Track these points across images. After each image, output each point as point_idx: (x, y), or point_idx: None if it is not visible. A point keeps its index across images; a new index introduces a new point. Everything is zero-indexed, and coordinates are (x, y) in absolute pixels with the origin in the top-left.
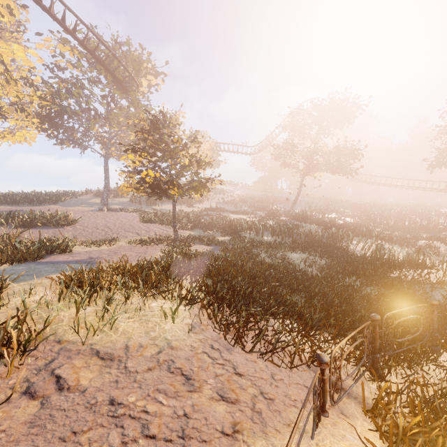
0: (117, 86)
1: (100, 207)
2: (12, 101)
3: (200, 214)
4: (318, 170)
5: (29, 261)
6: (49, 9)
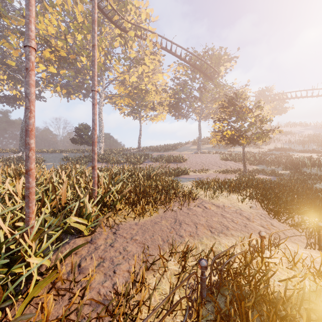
0: (206, 79)
1: (196, 151)
2: (158, 102)
3: (265, 154)
4: None
5: (176, 177)
6: (174, 53)
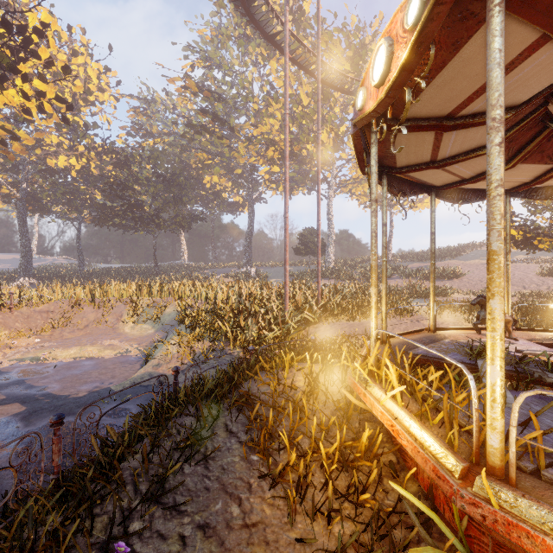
0: None
1: None
2: None
3: None
4: None
5: (422, 298)
6: None
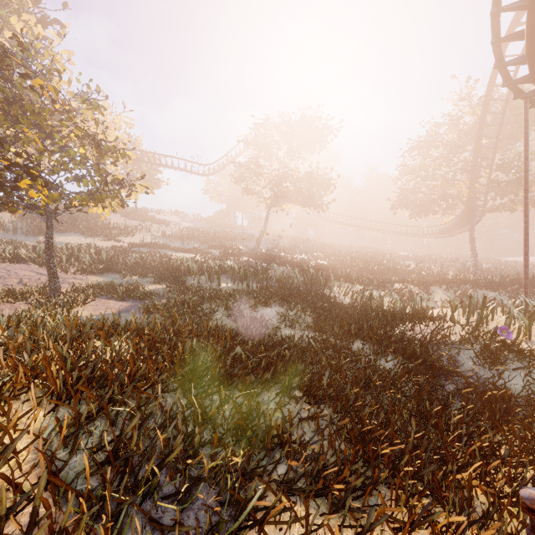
0: None
1: None
2: None
3: (123, 251)
4: (288, 200)
5: None
6: None
